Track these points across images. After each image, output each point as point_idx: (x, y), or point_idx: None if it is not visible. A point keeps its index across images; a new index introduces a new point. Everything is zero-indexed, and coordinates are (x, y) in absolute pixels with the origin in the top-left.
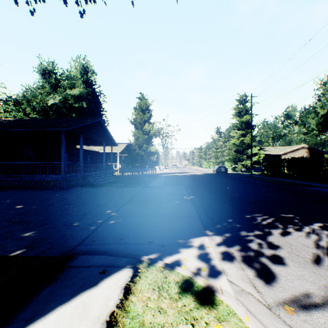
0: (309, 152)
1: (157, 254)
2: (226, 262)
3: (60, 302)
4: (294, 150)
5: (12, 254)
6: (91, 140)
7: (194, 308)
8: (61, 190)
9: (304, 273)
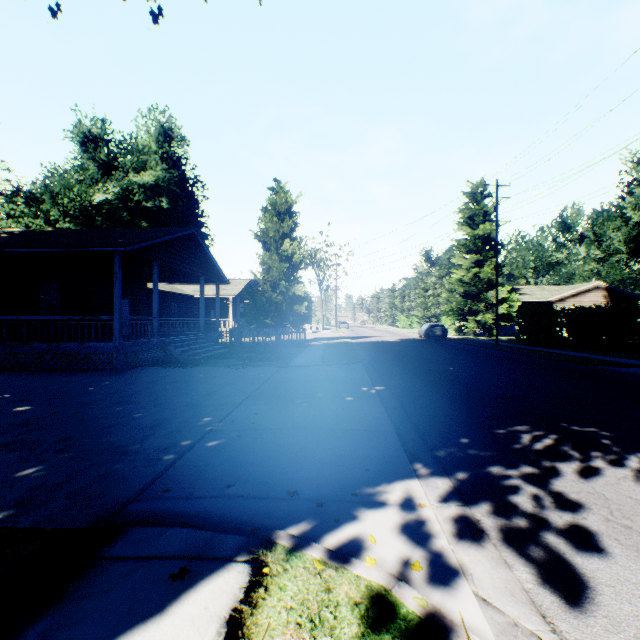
0: (609, 298)
1: (307, 526)
2: (466, 545)
3: None
4: (579, 294)
5: None
6: (176, 273)
7: None
8: (114, 373)
9: None
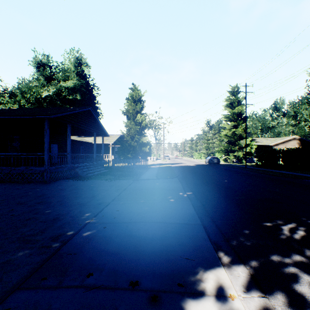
0: (300, 144)
1: None
2: None
3: None
4: (285, 142)
5: None
6: (81, 130)
7: None
8: (44, 183)
9: None
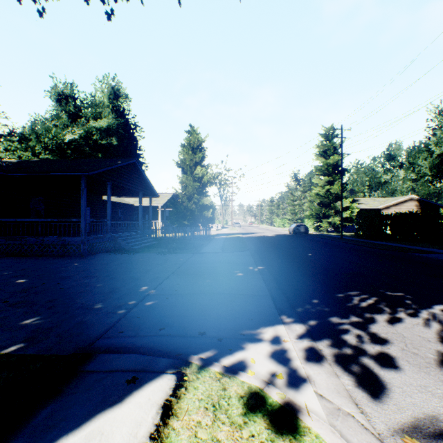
0: (419, 206)
1: (211, 353)
2: (312, 364)
3: (66, 429)
4: (399, 203)
5: (3, 351)
6: (122, 189)
7: (267, 441)
8: (81, 257)
9: (427, 382)
